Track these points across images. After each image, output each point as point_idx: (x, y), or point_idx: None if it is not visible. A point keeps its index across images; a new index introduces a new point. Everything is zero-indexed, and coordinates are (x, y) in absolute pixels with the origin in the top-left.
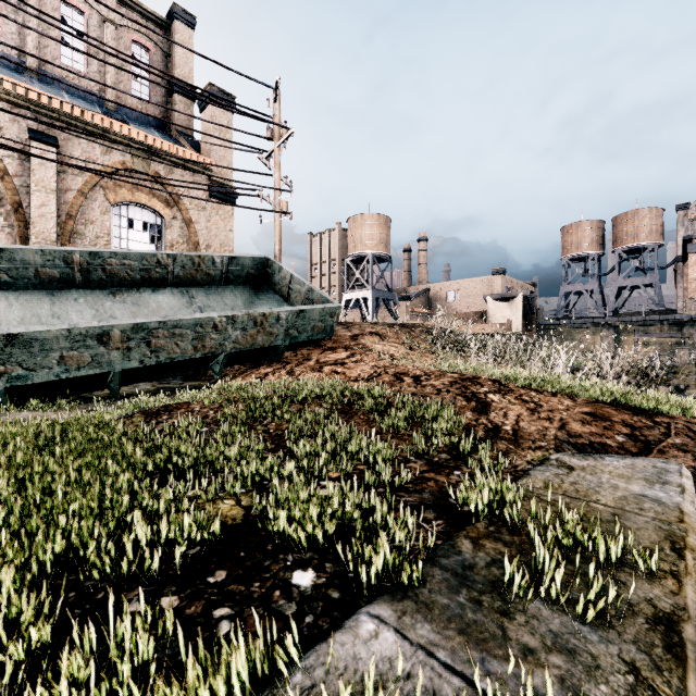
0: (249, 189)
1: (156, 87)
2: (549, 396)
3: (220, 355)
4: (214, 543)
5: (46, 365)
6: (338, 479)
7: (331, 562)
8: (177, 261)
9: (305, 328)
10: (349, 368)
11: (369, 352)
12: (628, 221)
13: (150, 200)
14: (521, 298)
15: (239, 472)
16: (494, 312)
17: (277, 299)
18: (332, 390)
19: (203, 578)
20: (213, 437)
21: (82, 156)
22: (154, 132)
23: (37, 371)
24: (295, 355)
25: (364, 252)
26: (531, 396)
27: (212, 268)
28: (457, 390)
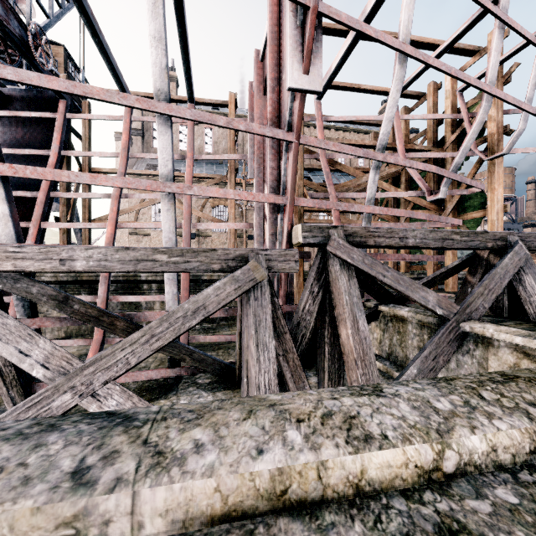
0: None
1: None
2: None
3: None
4: None
5: None
6: None
7: None
8: None
9: None
10: None
11: None
12: None
13: None
14: None
15: None
16: None
17: None
18: None
19: None
20: None
21: None
22: None
23: None
24: None
25: None
26: None
27: None
28: None
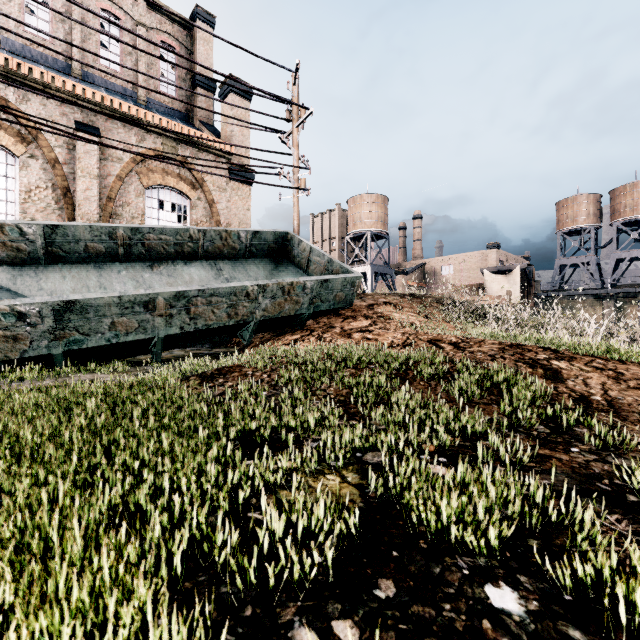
0: (271, 167)
1: (180, 82)
2: (620, 364)
3: (250, 322)
4: (355, 536)
5: (99, 331)
6: (439, 452)
7: (522, 574)
8: (207, 236)
9: (327, 298)
10: (379, 334)
11: (389, 321)
12: (626, 193)
13: (178, 183)
14: (519, 271)
15: (331, 442)
16: (491, 285)
17: (297, 271)
18: (384, 355)
19: (368, 589)
20: (276, 402)
21: (120, 144)
22: (180, 122)
23: (91, 336)
24: (317, 323)
25: (363, 230)
26: (602, 363)
27: (237, 242)
28: (513, 357)
